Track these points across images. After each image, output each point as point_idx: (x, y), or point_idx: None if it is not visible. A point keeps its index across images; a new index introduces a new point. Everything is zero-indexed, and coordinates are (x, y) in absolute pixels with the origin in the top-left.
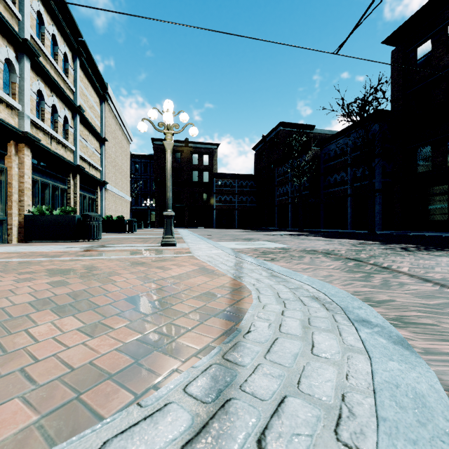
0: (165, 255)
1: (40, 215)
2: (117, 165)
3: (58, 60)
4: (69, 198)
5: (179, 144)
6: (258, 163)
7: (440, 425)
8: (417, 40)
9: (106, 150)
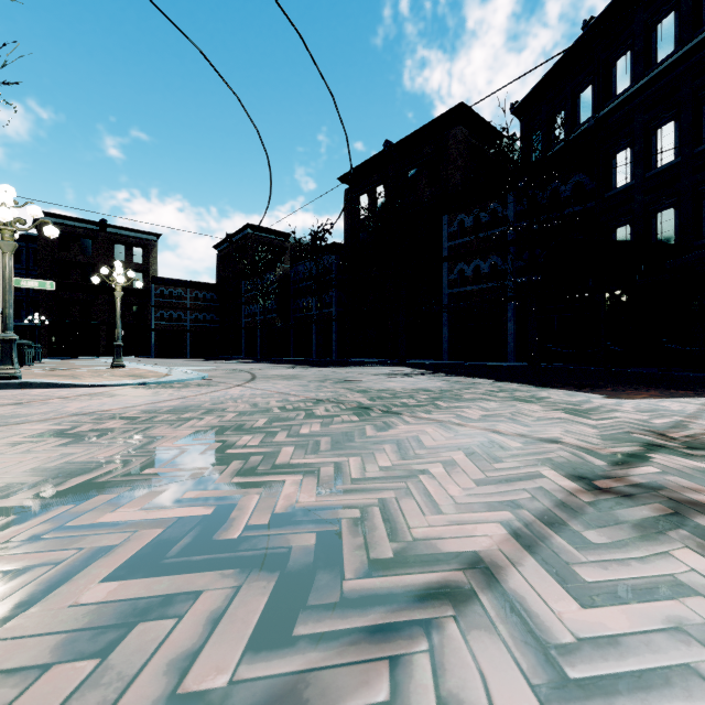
0: (124, 369)
1: None
2: None
3: None
4: None
5: (90, 227)
6: (222, 269)
7: (192, 377)
8: (359, 189)
9: None
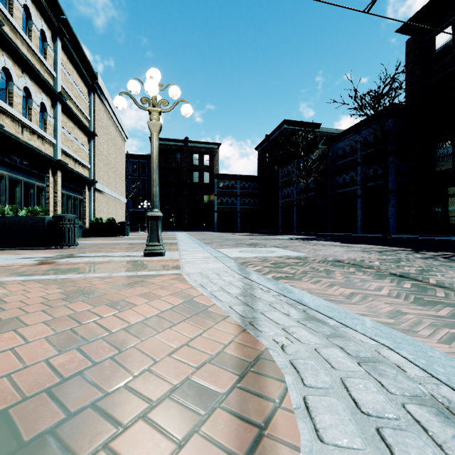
0: (141, 271)
1: (0, 216)
2: (110, 164)
3: (33, 37)
4: (48, 197)
5: (179, 144)
6: (261, 164)
7: None
8: (435, 27)
9: (97, 146)
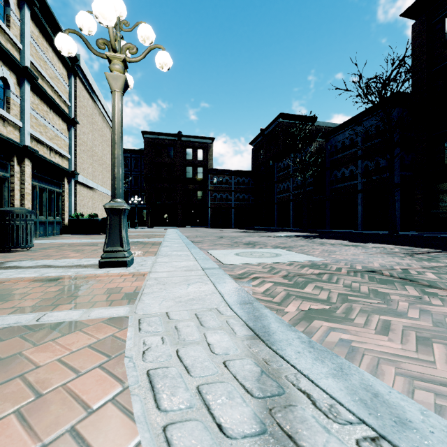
0: (54, 311)
1: None
2: (96, 156)
3: None
4: (13, 189)
5: (172, 138)
6: (256, 159)
7: None
8: (445, 8)
9: (79, 135)
